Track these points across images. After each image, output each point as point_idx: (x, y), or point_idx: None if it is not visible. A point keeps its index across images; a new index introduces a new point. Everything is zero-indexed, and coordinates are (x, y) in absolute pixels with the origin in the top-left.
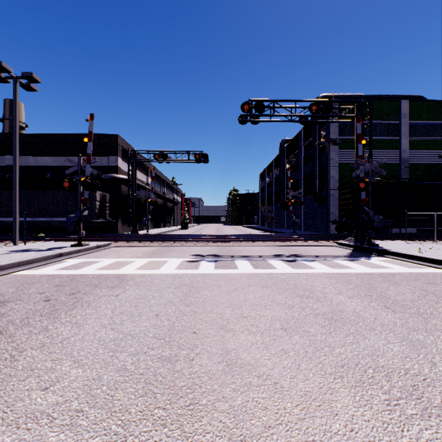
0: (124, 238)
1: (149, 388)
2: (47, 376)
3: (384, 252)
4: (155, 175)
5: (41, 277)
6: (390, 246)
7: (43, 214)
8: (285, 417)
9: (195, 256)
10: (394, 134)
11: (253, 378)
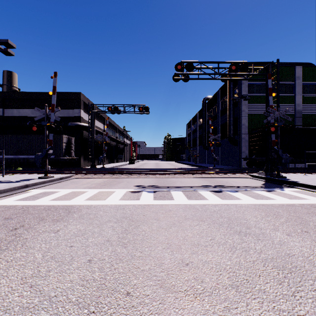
0: (84, 171)
1: None
2: None
3: (293, 183)
4: (110, 124)
5: None
6: (295, 178)
7: (23, 152)
8: None
9: (138, 187)
10: (290, 92)
11: None
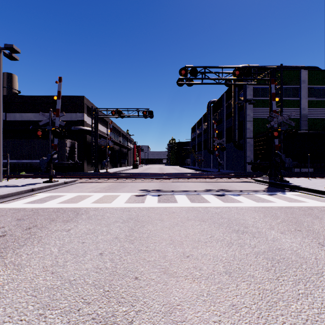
0: (88, 176)
1: None
2: None
3: (295, 187)
4: (113, 127)
5: (8, 210)
6: (298, 182)
7: (26, 157)
8: None
9: (142, 191)
10: (295, 95)
11: None
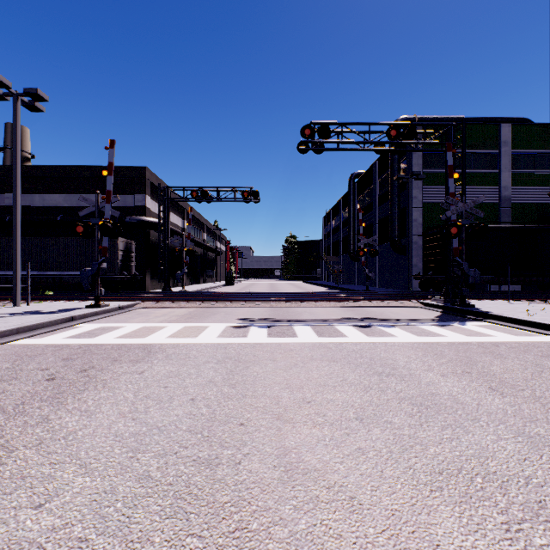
0: (154, 297)
1: (180, 505)
2: (42, 487)
3: (482, 315)
4: (193, 217)
5: (45, 347)
6: (489, 307)
7: (52, 267)
8: (367, 549)
9: (243, 320)
10: (492, 166)
11: (321, 490)
